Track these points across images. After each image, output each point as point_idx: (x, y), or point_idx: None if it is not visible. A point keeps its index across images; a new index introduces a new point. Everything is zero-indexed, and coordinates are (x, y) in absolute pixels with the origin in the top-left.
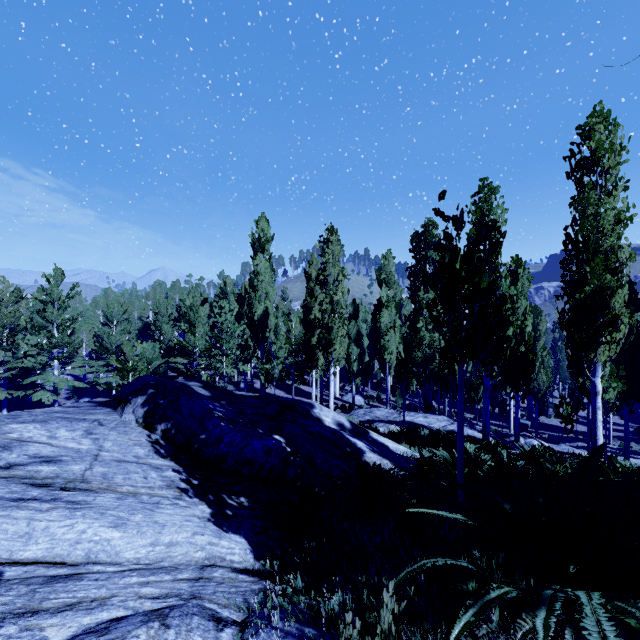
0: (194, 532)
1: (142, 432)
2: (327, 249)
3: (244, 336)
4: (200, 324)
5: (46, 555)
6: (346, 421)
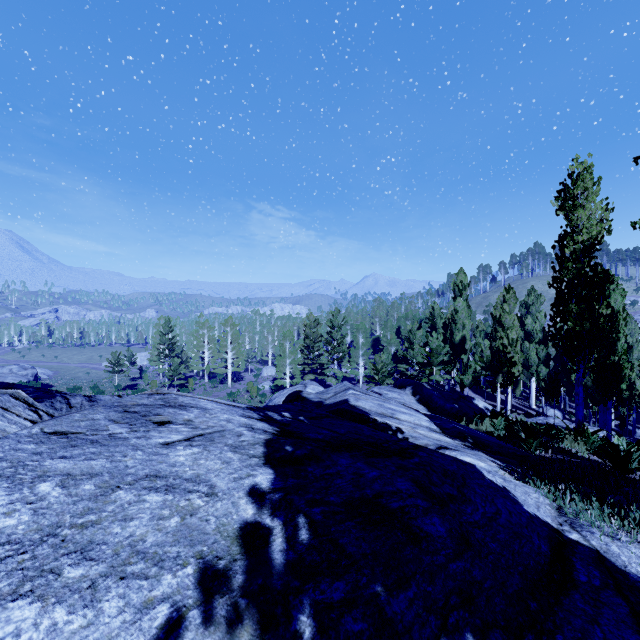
0: None
1: (412, 397)
2: (504, 303)
3: (447, 355)
4: (416, 343)
5: None
6: (490, 407)
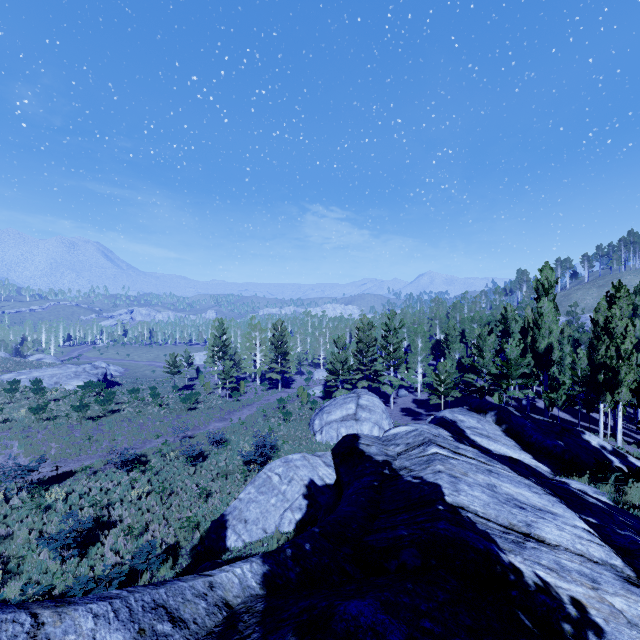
0: (530, 458)
1: (496, 426)
2: (613, 305)
3: (529, 366)
4: (487, 350)
5: (495, 449)
6: (608, 446)
